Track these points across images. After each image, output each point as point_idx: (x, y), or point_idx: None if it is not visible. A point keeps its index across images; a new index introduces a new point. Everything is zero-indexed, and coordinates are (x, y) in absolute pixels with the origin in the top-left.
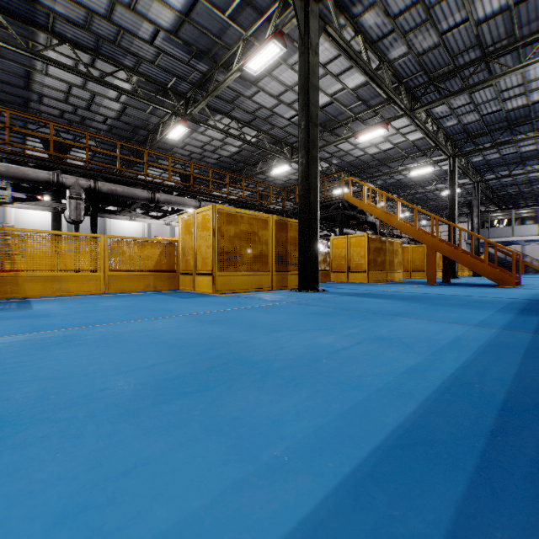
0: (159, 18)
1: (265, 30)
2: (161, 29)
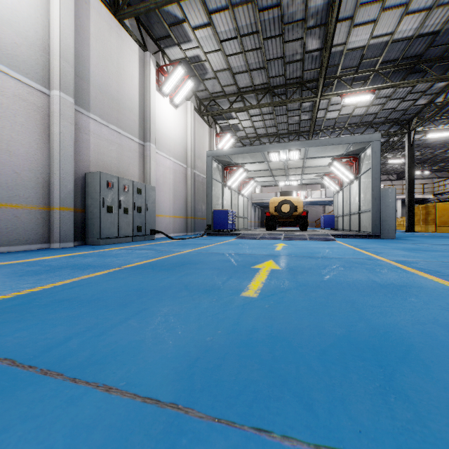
0: None
1: None
2: None
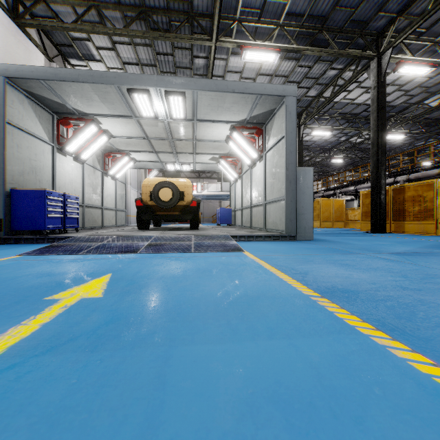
0: (411, 77)
1: (433, 31)
2: (417, 76)
